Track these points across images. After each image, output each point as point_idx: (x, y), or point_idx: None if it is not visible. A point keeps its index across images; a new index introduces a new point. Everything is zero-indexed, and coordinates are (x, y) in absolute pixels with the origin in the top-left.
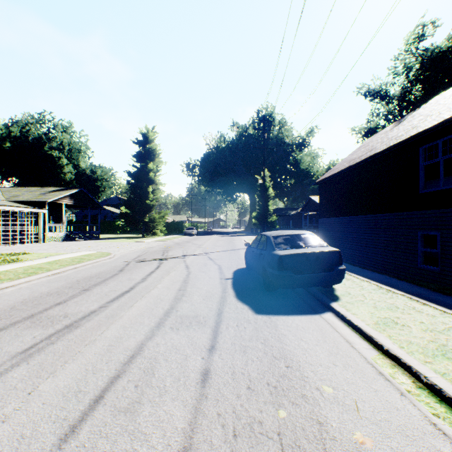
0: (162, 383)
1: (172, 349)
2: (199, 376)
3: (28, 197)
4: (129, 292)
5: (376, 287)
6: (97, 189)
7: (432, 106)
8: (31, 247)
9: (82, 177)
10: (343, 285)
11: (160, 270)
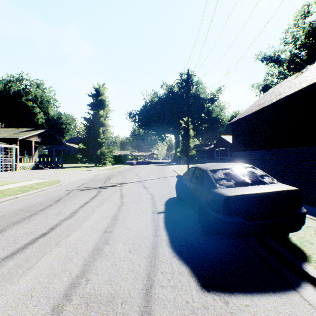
0: None
1: None
2: None
3: (4, 135)
4: (44, 236)
5: None
6: (63, 131)
7: None
8: (1, 175)
9: (52, 122)
10: None
11: (95, 200)
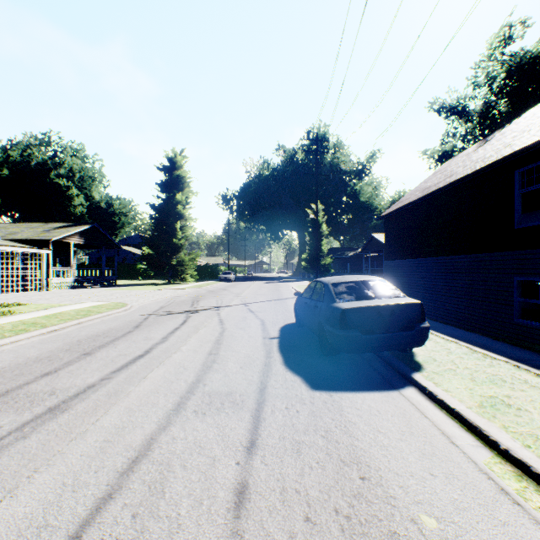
0: (175, 509)
1: (194, 448)
2: (231, 496)
3: (28, 234)
4: (143, 357)
5: (467, 351)
6: (115, 225)
7: (528, 121)
8: (30, 296)
9: (97, 211)
10: (424, 348)
11: (187, 326)
